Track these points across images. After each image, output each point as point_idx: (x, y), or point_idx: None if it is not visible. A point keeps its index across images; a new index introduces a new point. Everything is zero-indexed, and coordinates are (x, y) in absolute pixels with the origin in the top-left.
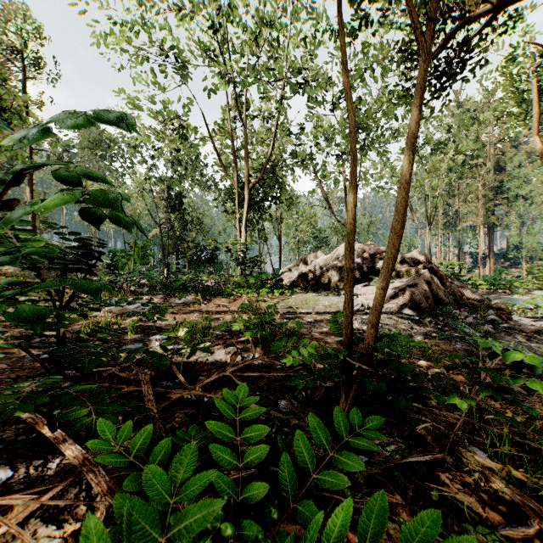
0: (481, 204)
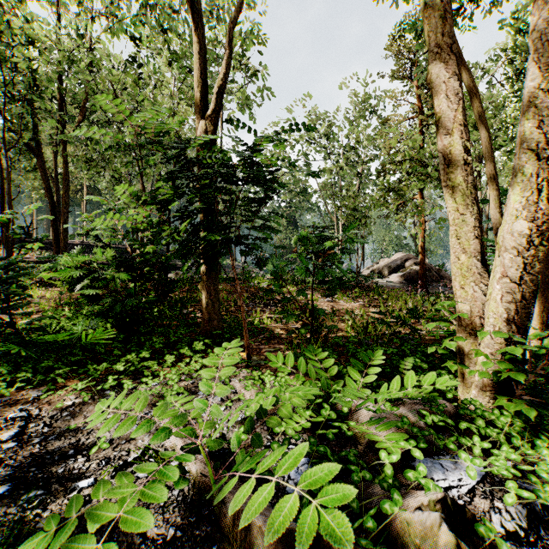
0: None
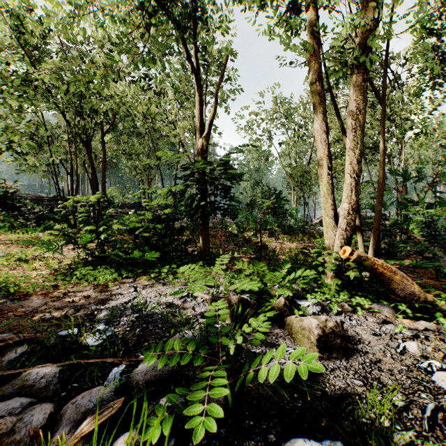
0: None
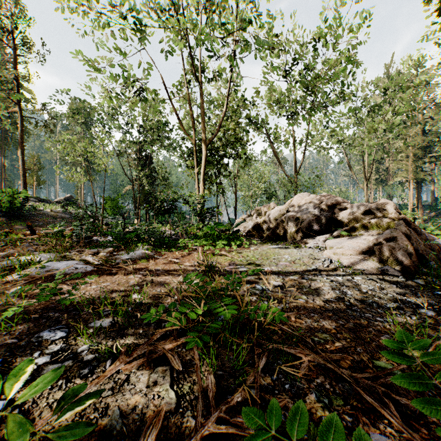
0: (411, 161)
